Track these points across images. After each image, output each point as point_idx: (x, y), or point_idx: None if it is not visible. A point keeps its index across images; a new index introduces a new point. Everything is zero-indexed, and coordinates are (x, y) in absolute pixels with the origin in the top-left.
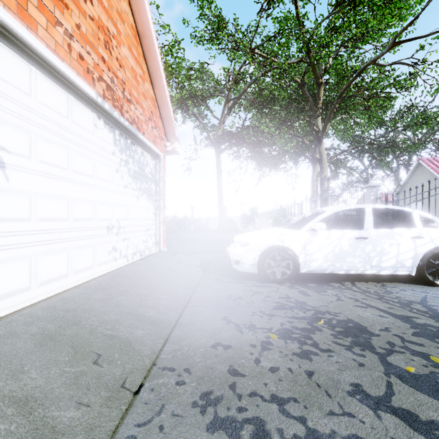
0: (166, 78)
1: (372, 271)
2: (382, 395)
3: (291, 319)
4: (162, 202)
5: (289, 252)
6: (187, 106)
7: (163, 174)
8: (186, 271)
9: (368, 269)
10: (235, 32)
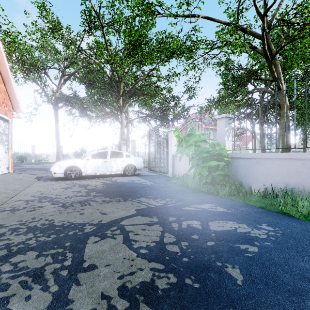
0: (9, 53)
1: (109, 173)
2: (78, 191)
3: (68, 186)
4: (10, 145)
5: (77, 168)
6: (28, 75)
7: (11, 130)
8: (28, 179)
9: (108, 172)
10: (68, 33)
